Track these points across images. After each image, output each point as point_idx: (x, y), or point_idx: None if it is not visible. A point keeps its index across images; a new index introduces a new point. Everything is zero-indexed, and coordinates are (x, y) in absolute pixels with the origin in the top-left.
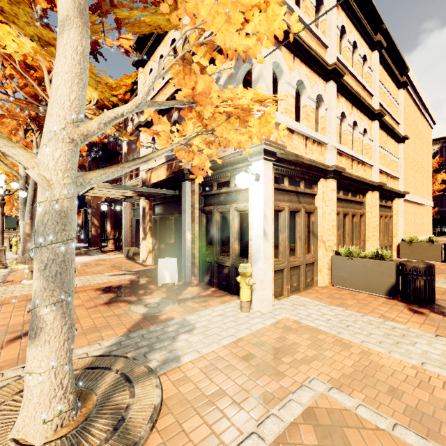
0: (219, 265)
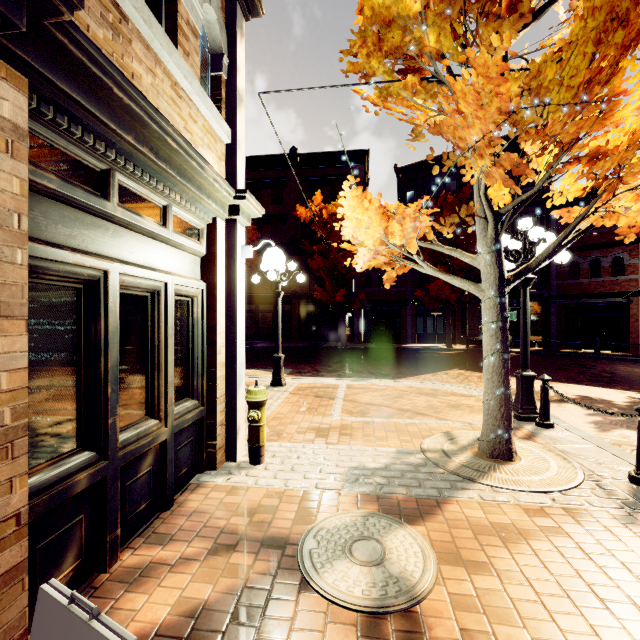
0: (128, 463)
